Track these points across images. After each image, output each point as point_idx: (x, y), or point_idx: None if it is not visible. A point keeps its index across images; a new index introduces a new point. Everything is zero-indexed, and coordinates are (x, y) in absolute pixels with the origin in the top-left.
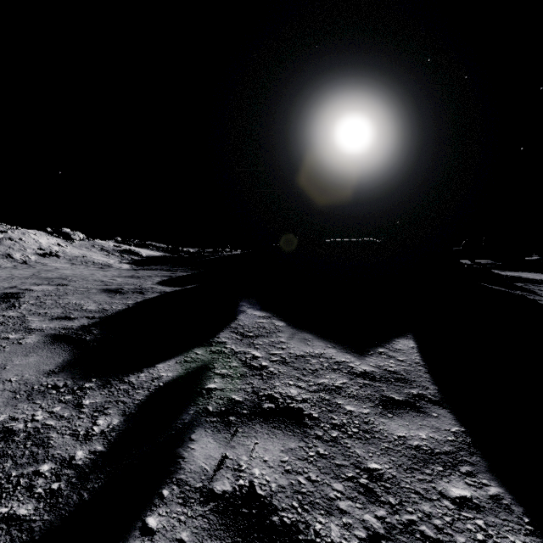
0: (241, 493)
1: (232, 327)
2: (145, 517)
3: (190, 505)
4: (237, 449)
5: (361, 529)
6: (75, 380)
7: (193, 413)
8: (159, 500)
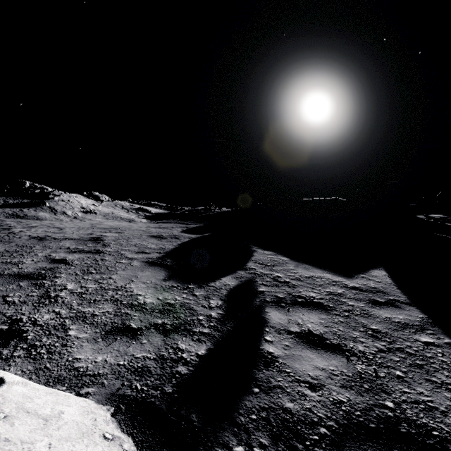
0: (305, 332)
1: (254, 260)
2: (264, 337)
3: (282, 334)
4: (294, 316)
5: (374, 348)
6: (182, 284)
7: (259, 301)
8: (266, 332)
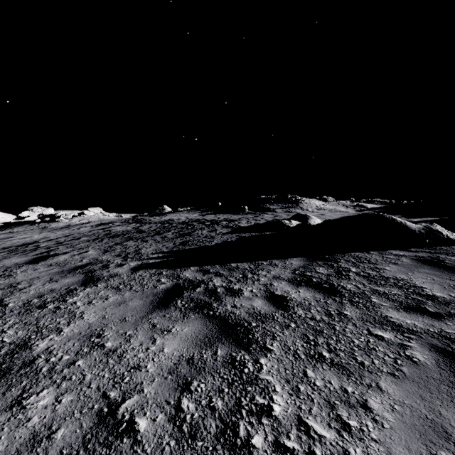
0: None
1: None
2: None
3: None
4: None
5: None
6: None
7: None
8: None
